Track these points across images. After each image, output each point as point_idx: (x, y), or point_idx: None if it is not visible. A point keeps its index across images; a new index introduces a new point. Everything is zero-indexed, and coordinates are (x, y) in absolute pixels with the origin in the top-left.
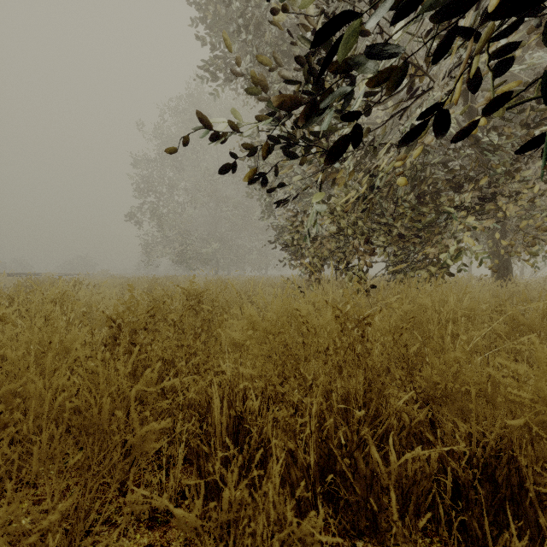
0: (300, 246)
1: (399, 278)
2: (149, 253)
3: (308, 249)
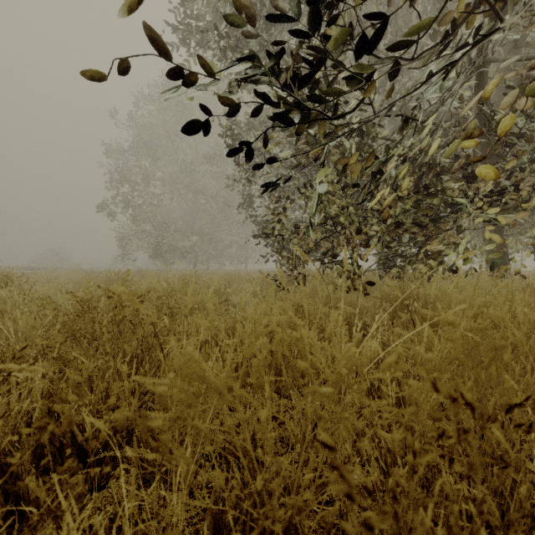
0: (282, 237)
1: (395, 272)
2: (124, 246)
3: (291, 240)
